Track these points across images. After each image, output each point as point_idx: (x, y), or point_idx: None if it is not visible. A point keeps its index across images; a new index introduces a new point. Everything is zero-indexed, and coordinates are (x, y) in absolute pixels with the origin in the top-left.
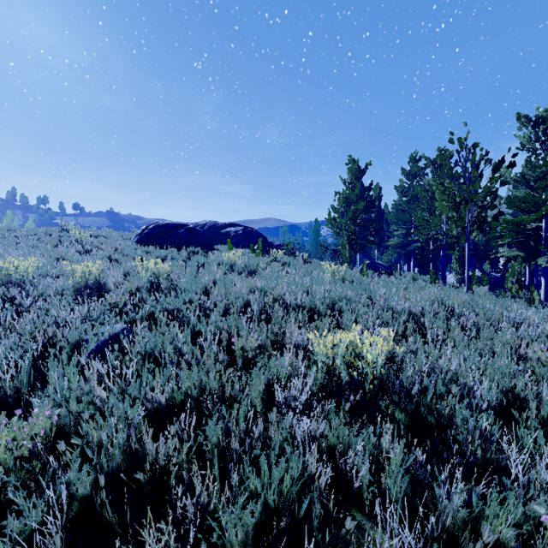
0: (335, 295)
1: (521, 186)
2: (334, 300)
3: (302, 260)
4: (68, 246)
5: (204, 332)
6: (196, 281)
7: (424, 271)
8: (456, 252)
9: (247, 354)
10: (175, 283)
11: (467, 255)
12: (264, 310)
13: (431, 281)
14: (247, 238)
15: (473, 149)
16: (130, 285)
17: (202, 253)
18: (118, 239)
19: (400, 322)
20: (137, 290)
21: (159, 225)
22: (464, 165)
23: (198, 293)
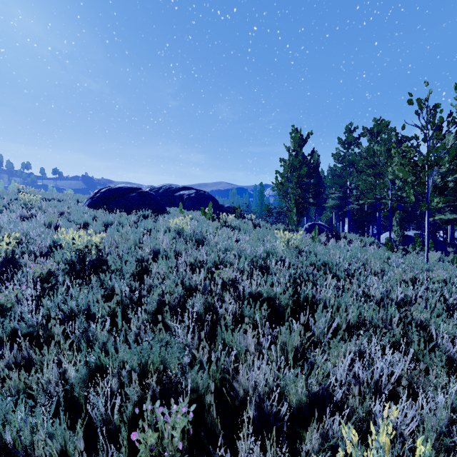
0: (295, 275)
1: (443, 154)
2: (295, 282)
3: (252, 224)
4: (14, 210)
5: (110, 365)
6: (132, 255)
7: (363, 231)
8: (397, 215)
9: (167, 452)
10: (107, 258)
11: (428, 222)
12: (209, 303)
13: (387, 248)
14: (199, 201)
15: (434, 110)
16: (39, 268)
17: (152, 216)
18: (72, 202)
19: (392, 324)
20: (48, 274)
21: (111, 189)
22: (425, 127)
23: (126, 278)
